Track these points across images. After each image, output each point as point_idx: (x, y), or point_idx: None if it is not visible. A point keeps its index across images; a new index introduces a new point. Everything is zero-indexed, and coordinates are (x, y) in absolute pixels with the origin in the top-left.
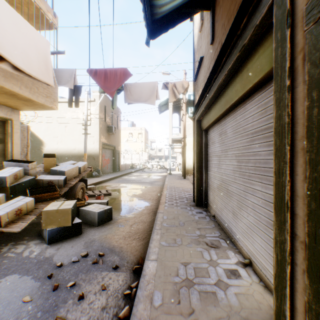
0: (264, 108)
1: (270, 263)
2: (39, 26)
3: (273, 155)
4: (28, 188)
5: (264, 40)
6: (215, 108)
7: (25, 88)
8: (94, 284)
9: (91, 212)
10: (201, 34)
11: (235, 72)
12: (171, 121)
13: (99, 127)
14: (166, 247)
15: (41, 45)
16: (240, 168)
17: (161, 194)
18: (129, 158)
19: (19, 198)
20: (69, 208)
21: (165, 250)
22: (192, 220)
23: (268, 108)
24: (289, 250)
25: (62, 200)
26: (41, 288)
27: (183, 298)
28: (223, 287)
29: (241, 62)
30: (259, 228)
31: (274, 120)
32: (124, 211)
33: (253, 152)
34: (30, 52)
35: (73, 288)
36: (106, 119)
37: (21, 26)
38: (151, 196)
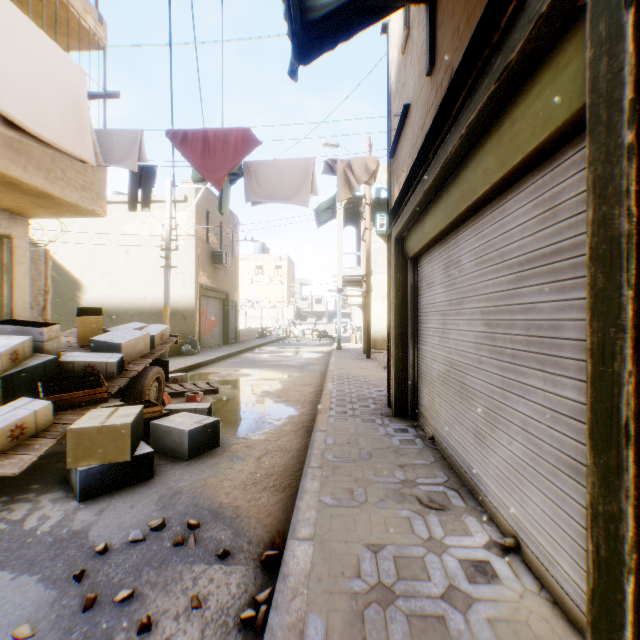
0: (551, 206)
1: (566, 550)
2: (67, 42)
3: (586, 310)
4: (42, 381)
5: (556, 52)
6: (435, 212)
7: (37, 169)
8: (175, 595)
9: (174, 430)
10: (406, 57)
11: (482, 131)
12: (341, 242)
13: (196, 253)
14: (333, 508)
15: (68, 78)
16: (491, 339)
17: (322, 390)
18: (257, 316)
19: (21, 401)
20: (127, 424)
21: (331, 515)
22: (386, 448)
23: (560, 206)
24: (631, 538)
25: (116, 403)
26: (58, 605)
27: (372, 633)
28: (461, 605)
29: (497, 107)
30: (538, 472)
31: (588, 228)
32: (244, 427)
33: (523, 305)
34: (43, 90)
35: (128, 604)
36: (209, 238)
37: (22, 34)
38: (300, 394)
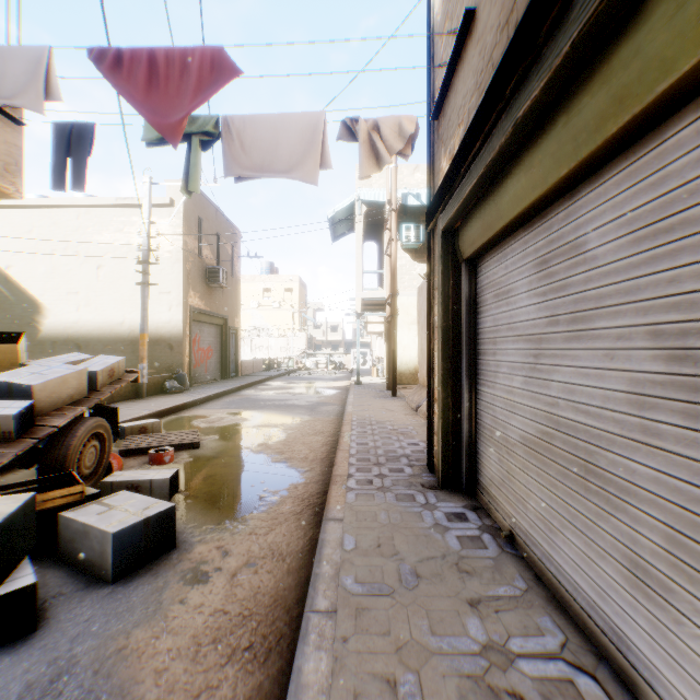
0: None
1: None
2: None
3: None
4: None
5: None
6: (531, 163)
7: None
8: None
9: (93, 530)
10: None
11: None
12: (360, 258)
13: (185, 269)
14: None
15: None
16: (695, 390)
17: (337, 441)
18: (264, 345)
19: None
20: None
21: None
22: (441, 556)
23: None
24: None
25: None
26: None
27: None
28: None
29: None
30: None
31: None
32: (222, 508)
33: None
34: None
35: None
36: (202, 252)
37: None
38: (309, 448)
